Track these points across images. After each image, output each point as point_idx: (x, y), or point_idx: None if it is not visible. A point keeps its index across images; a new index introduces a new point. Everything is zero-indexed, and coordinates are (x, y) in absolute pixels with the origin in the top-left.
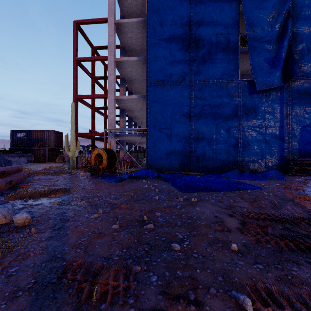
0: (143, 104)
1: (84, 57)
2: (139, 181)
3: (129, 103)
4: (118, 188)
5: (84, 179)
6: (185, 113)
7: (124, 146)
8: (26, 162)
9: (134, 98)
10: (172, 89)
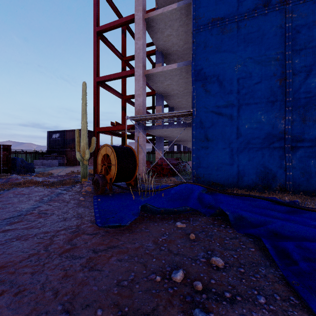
0: (186, 81)
1: (105, 24)
2: (166, 228)
3: (166, 82)
4: (70, 278)
5: (70, 201)
6: (272, 71)
7: (161, 145)
8: (58, 165)
9: (173, 69)
10: (241, 29)
